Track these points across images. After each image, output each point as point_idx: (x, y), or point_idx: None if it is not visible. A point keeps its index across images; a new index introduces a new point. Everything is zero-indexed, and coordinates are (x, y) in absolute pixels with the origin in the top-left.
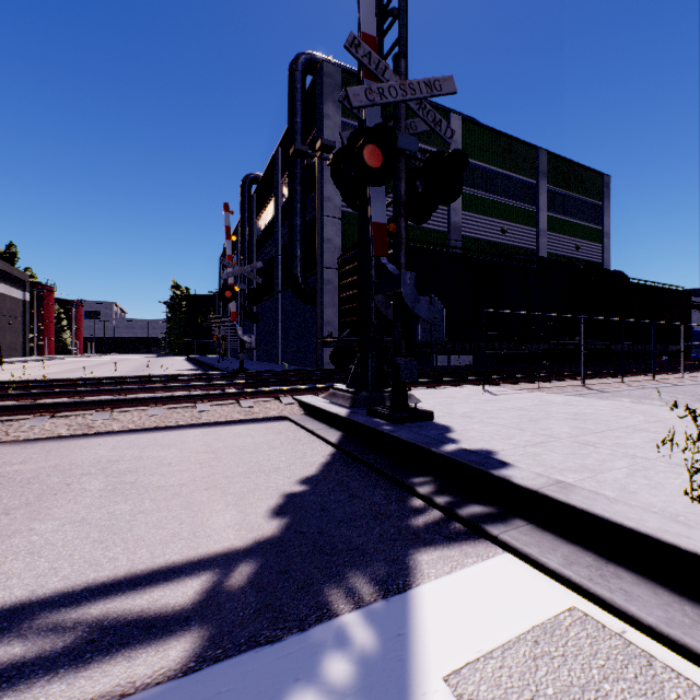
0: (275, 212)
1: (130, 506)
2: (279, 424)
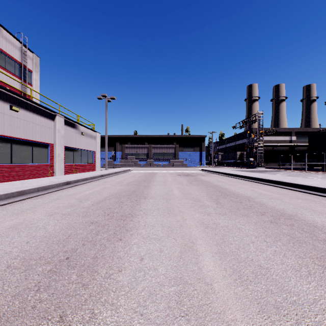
0: None
1: None
2: None
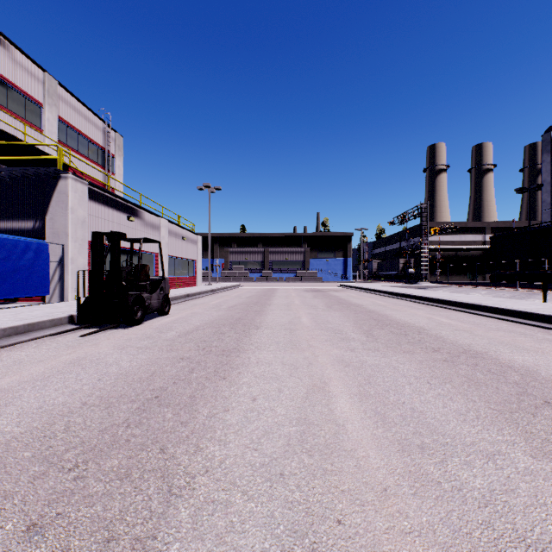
0: None
1: None
2: None
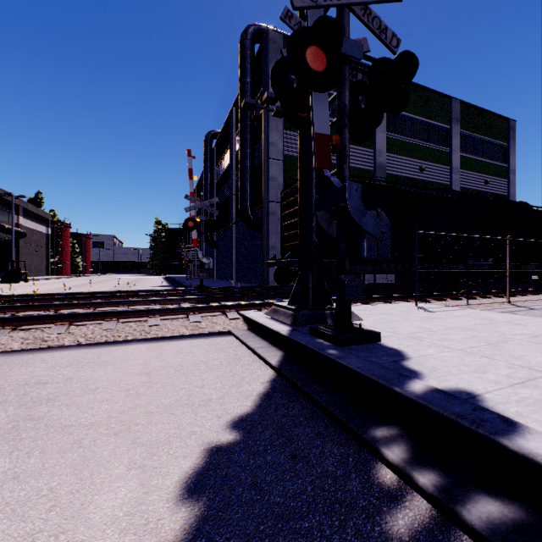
0: (230, 160)
1: (9, 464)
2: (222, 340)
